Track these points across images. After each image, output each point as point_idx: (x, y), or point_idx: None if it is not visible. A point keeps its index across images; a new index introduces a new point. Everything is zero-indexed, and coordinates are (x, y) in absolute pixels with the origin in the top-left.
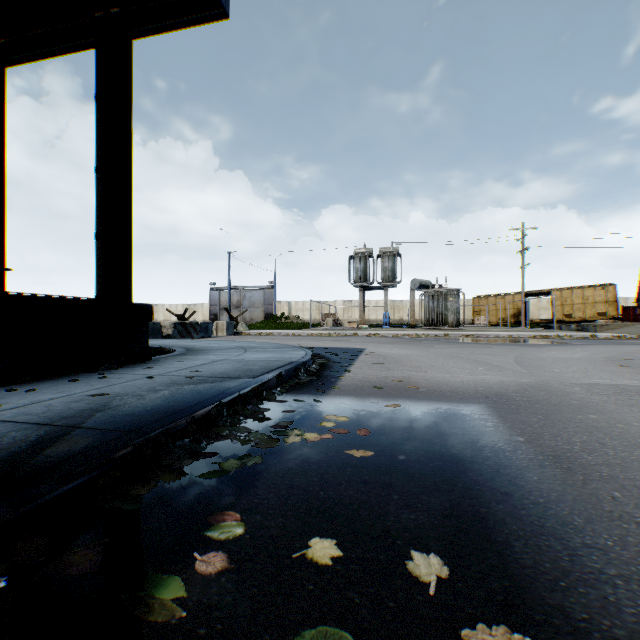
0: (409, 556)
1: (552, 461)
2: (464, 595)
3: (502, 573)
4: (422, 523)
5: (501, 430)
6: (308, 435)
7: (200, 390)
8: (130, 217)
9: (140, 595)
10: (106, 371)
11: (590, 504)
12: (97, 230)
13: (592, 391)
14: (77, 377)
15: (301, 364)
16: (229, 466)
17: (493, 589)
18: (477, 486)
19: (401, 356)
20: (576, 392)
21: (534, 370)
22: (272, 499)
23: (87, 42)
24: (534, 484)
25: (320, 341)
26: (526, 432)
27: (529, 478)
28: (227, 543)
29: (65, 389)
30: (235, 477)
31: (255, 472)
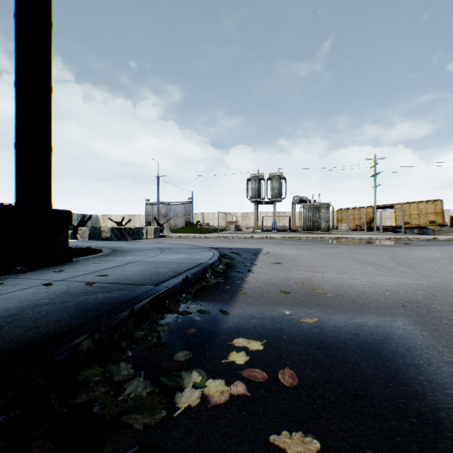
0: None
1: None
2: None
3: None
4: None
5: None
6: (211, 385)
7: (87, 305)
8: (50, 129)
9: None
10: (13, 275)
11: None
12: (17, 140)
13: None
14: None
15: (208, 265)
16: None
17: None
18: None
19: (294, 256)
20: None
21: (419, 270)
22: None
23: None
24: None
25: (225, 242)
26: None
27: None
28: None
29: None
30: None
31: None
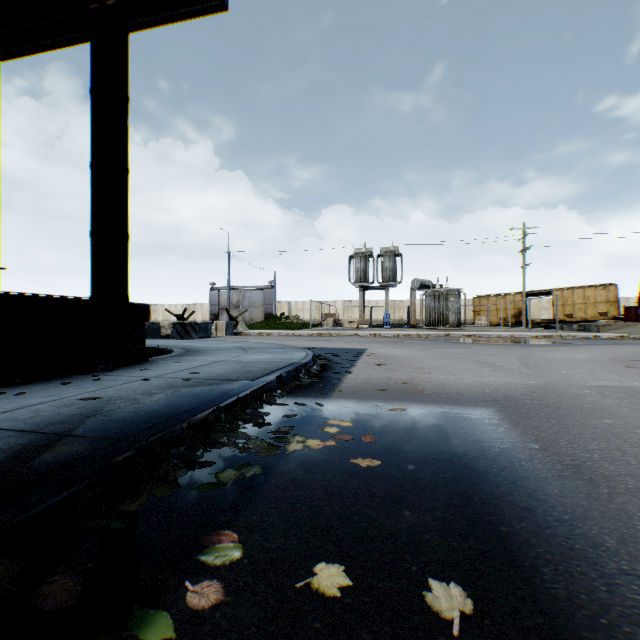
0: (427, 585)
1: (572, 471)
2: (493, 636)
3: (533, 607)
4: (438, 544)
5: (513, 436)
6: (310, 442)
7: (197, 393)
8: (126, 214)
9: (122, 636)
10: (101, 373)
11: (620, 521)
12: (92, 228)
13: (603, 394)
14: (70, 379)
15: (302, 365)
16: (226, 477)
17: (525, 628)
18: (494, 500)
19: (403, 357)
20: (586, 395)
21: (540, 371)
22: (273, 516)
23: (82, 35)
24: (556, 498)
25: (320, 341)
26: (540, 438)
27: (550, 491)
28: (223, 569)
29: (56, 392)
30: (233, 490)
31: (254, 484)
